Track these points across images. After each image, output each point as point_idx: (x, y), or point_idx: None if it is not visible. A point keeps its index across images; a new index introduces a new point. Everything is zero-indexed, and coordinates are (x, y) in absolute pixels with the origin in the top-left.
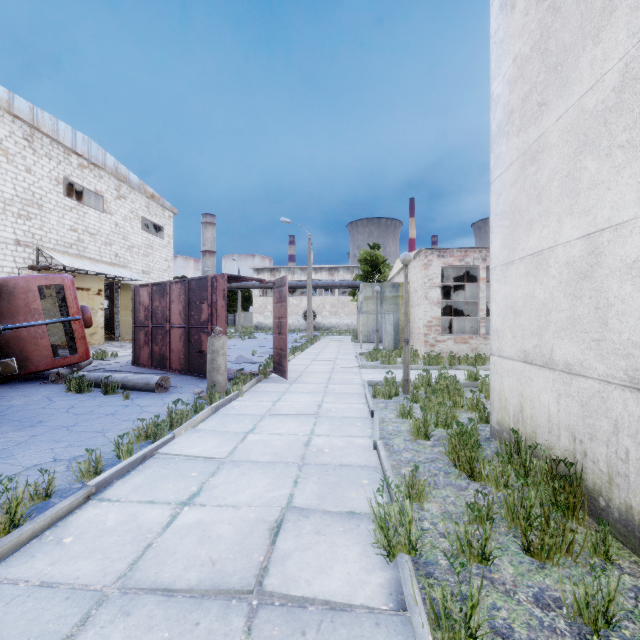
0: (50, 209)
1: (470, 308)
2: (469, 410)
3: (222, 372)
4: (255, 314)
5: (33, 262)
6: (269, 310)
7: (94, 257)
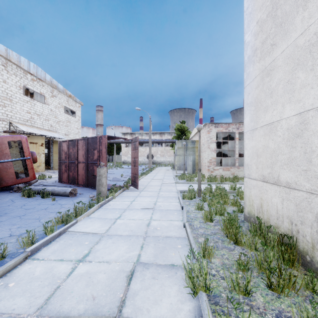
0: (16, 102)
1: (230, 153)
2: (232, 205)
3: (104, 186)
4: (123, 156)
5: (7, 129)
6: (130, 154)
7: (39, 127)
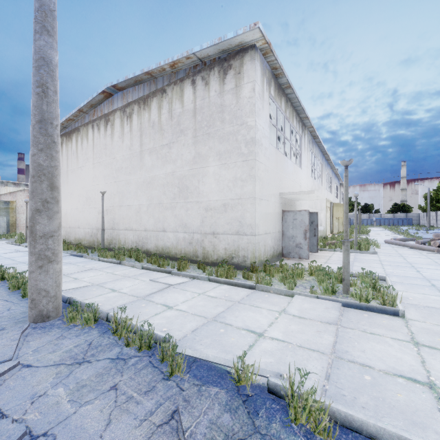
0: None
1: None
2: None
3: None
4: None
5: None
6: None
7: None
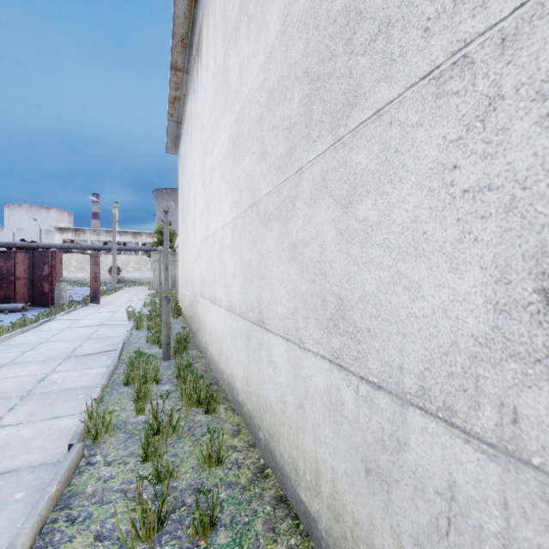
0: None
1: None
2: None
3: (65, 299)
4: None
5: None
6: (73, 266)
7: None
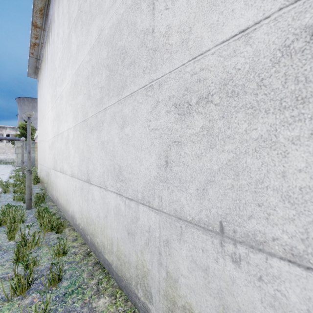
0: None
1: None
2: None
3: None
4: None
5: None
6: None
7: None
